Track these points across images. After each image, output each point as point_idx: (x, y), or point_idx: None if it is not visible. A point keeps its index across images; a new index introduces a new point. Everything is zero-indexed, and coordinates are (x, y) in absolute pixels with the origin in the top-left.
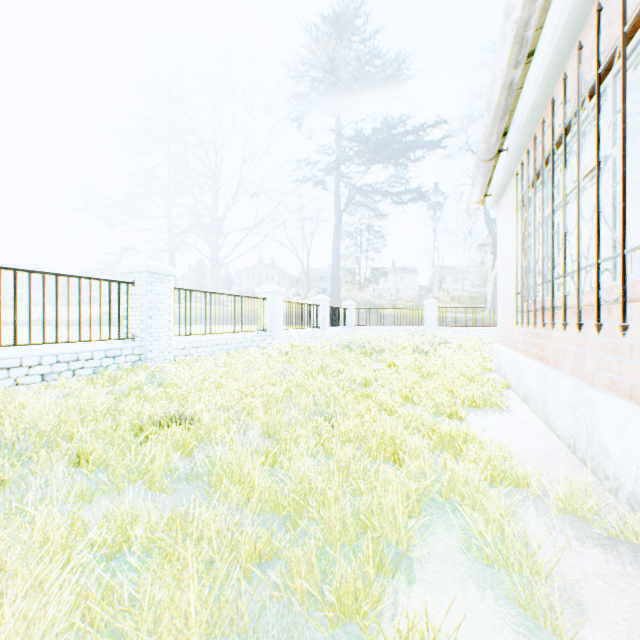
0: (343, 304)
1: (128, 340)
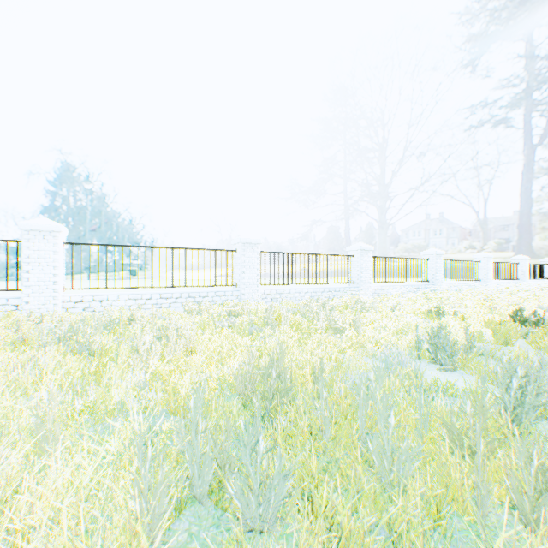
0: (541, 261)
1: (424, 282)
